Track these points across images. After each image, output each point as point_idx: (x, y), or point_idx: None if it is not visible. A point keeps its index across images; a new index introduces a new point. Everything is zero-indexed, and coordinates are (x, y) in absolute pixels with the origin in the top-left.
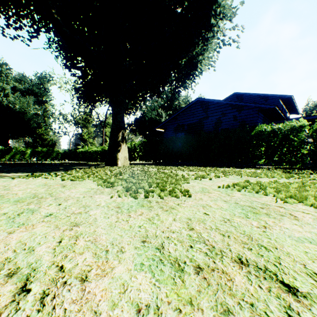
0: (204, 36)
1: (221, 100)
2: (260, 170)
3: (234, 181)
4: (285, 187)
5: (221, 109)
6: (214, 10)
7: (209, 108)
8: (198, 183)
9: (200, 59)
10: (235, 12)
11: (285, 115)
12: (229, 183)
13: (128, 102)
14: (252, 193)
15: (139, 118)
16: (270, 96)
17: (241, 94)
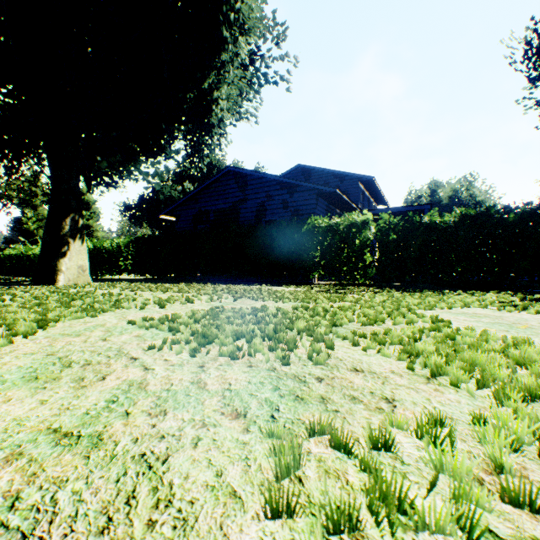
0: (215, 56)
1: (264, 174)
2: (301, 288)
3: (201, 309)
4: (238, 318)
5: (266, 189)
6: (226, 13)
7: (248, 185)
8: (122, 315)
9: (216, 96)
10: (284, 32)
11: (368, 205)
12: (166, 314)
13: (99, 162)
14: (162, 333)
15: (149, 196)
16: (346, 175)
17: (308, 168)
